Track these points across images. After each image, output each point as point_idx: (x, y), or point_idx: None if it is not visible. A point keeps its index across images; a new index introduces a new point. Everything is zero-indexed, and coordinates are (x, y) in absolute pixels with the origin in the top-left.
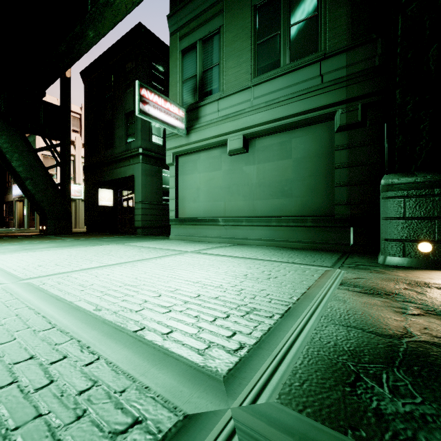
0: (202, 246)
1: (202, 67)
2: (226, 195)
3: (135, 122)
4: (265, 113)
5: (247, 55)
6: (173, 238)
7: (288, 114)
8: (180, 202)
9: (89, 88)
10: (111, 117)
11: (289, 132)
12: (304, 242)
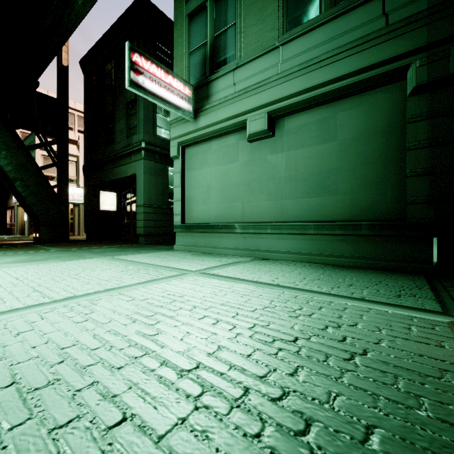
0: (212, 261)
1: (214, 31)
2: (244, 194)
3: (137, 112)
4: (299, 79)
5: (272, 5)
6: (179, 248)
7: (333, 76)
8: (186, 205)
9: (88, 78)
10: (111, 108)
11: (333, 104)
12: (357, 258)
